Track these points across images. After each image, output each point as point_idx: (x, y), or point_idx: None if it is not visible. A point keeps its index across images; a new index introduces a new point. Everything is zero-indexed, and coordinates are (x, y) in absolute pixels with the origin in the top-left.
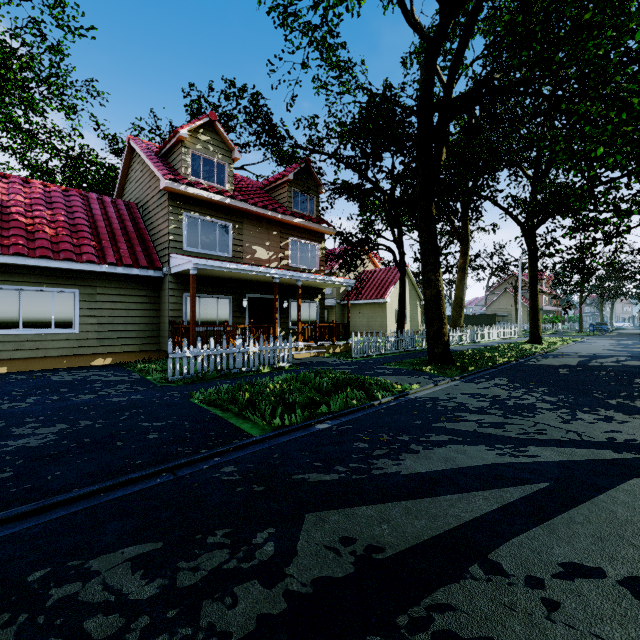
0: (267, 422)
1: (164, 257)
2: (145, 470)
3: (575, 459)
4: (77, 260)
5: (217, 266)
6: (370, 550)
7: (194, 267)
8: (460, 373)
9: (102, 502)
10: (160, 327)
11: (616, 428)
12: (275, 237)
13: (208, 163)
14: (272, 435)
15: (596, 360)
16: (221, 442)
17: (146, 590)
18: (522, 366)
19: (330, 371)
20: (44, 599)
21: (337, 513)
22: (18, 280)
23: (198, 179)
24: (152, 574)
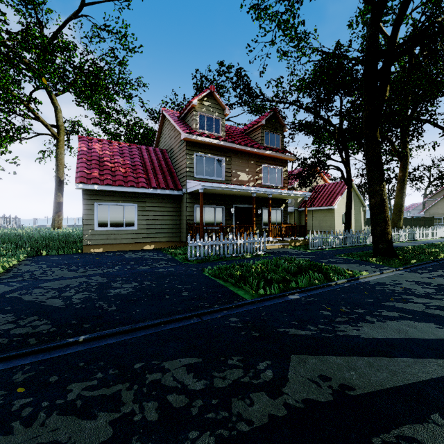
0: (254, 291)
1: (183, 182)
2: (184, 314)
3: None
4: (136, 186)
5: (216, 186)
6: (343, 387)
7: (202, 188)
8: (403, 264)
9: (163, 330)
10: (181, 226)
11: None
12: (252, 165)
13: (209, 119)
14: (259, 300)
15: None
16: (226, 301)
17: (197, 385)
18: None
19: (294, 258)
20: (144, 379)
21: (314, 358)
22: (107, 199)
23: (203, 131)
24: (199, 376)
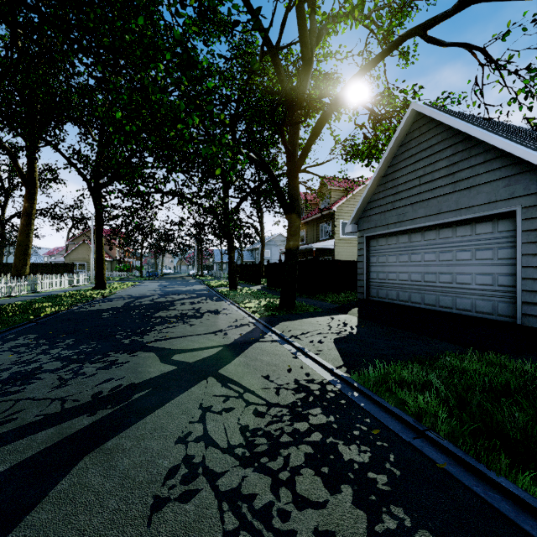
0: None
1: None
2: None
3: (24, 458)
4: None
5: None
6: None
7: None
8: None
9: None
10: None
11: (112, 375)
12: None
13: None
14: None
15: (139, 300)
16: None
17: None
18: (69, 315)
19: None
20: None
21: None
22: None
23: None
24: None
